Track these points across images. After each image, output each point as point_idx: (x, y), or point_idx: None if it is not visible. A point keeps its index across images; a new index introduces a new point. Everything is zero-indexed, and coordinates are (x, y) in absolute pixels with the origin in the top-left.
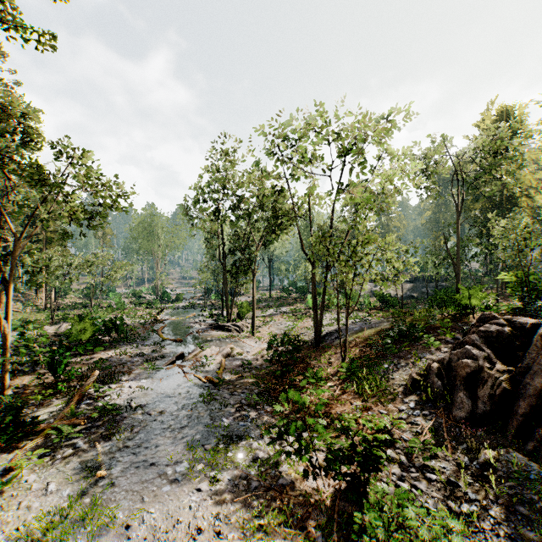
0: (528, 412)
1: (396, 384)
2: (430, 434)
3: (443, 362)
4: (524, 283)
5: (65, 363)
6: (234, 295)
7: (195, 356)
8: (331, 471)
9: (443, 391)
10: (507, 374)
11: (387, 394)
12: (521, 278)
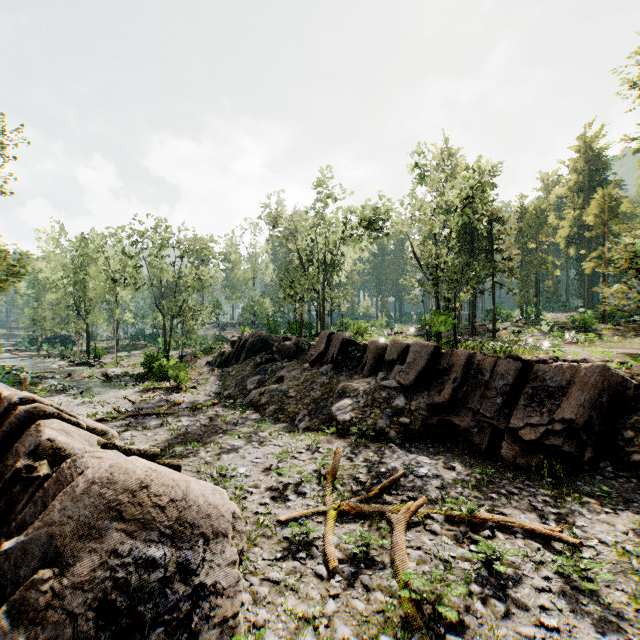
0: (232, 359)
1: (202, 365)
2: (207, 372)
3: (218, 353)
4: (272, 325)
5: (0, 375)
6: (94, 339)
7: (80, 375)
8: (172, 378)
9: (215, 361)
10: (231, 351)
11: (197, 368)
12: (270, 323)
